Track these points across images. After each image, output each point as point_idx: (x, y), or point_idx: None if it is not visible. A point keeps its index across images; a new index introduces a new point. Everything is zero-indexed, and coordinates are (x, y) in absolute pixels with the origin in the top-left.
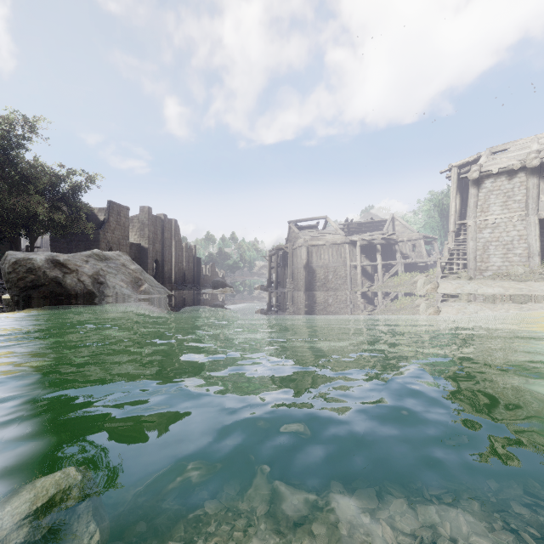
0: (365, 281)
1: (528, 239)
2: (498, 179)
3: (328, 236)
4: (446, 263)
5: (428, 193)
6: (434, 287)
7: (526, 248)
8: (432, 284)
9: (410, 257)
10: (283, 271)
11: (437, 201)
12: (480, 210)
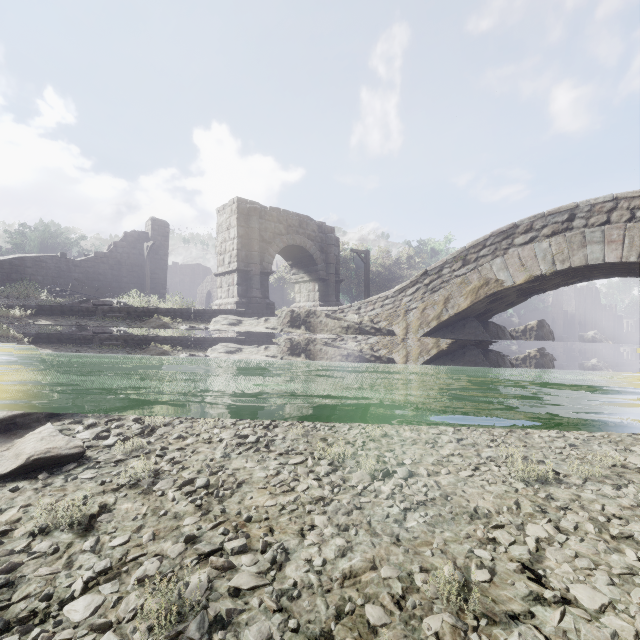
0: None
1: None
2: None
3: None
4: None
5: None
6: None
7: None
8: None
9: None
10: None
11: None
12: None
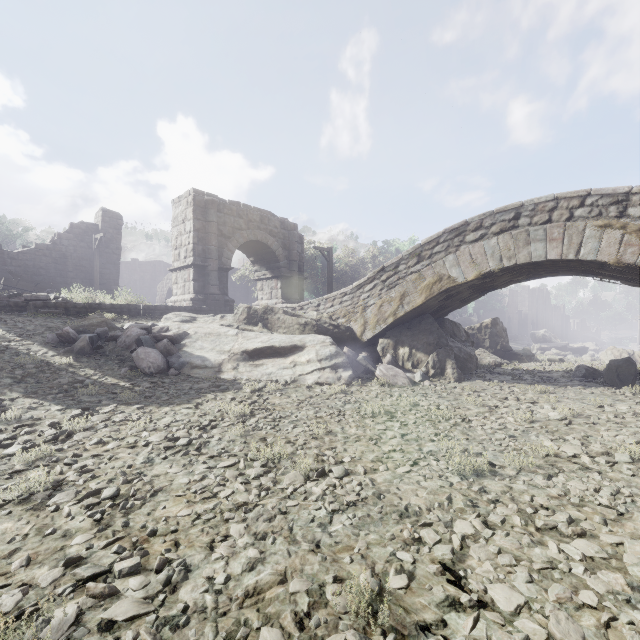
0: None
1: None
2: None
3: None
4: None
5: None
6: None
7: None
8: None
9: None
10: None
11: None
12: None
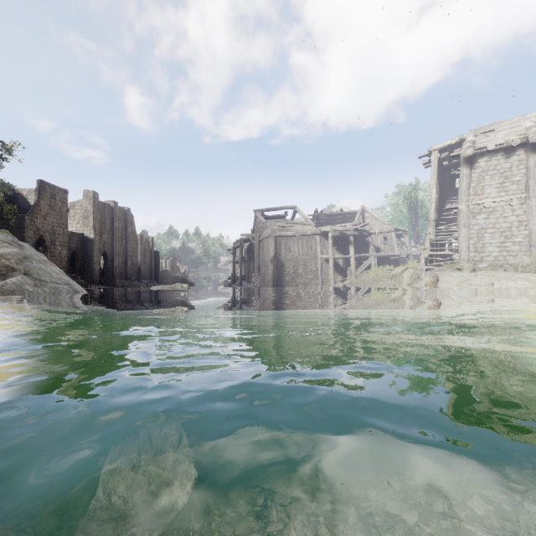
0: (337, 276)
1: (529, 225)
2: (494, 158)
3: (298, 227)
4: (428, 255)
5: (397, 186)
6: (434, 281)
7: (527, 236)
8: (431, 277)
9: (382, 250)
10: (248, 265)
11: (407, 193)
12: (473, 193)
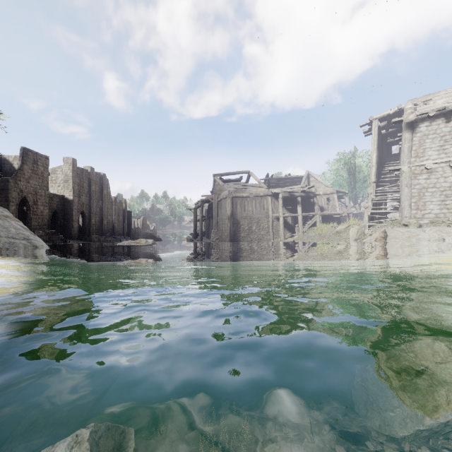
0: (286, 232)
1: None
2: (434, 123)
3: (251, 189)
4: (370, 213)
5: (337, 154)
6: (384, 236)
7: None
8: (381, 232)
9: (326, 209)
10: (208, 223)
11: (347, 160)
12: (415, 155)
